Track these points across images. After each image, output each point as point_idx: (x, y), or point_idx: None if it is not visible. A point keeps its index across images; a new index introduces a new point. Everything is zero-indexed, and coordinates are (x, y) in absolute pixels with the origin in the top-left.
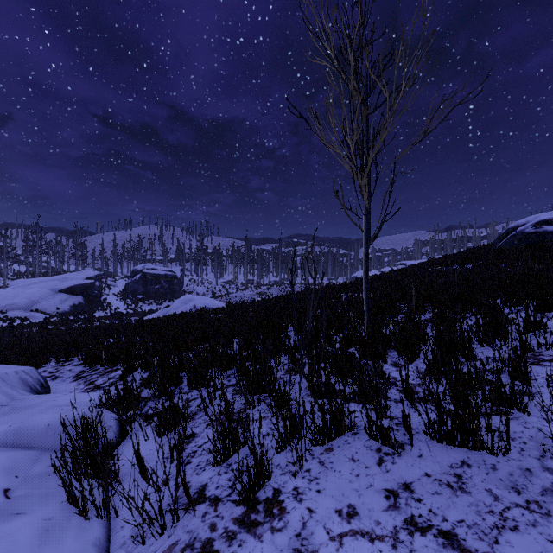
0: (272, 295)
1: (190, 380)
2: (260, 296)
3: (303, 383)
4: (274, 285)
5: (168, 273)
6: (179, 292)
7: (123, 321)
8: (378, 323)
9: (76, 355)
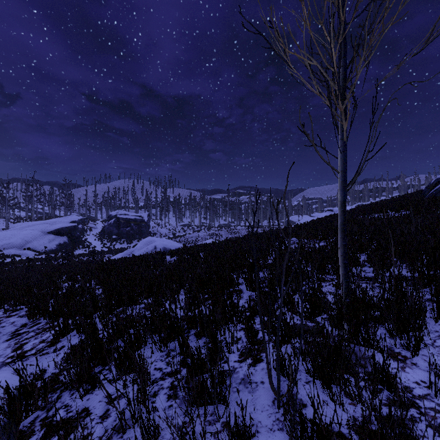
0: (222, 235)
1: (117, 364)
2: (212, 237)
3: (268, 387)
4: (223, 227)
5: (137, 218)
6: (146, 233)
7: (94, 260)
8: (354, 287)
9: (25, 304)
